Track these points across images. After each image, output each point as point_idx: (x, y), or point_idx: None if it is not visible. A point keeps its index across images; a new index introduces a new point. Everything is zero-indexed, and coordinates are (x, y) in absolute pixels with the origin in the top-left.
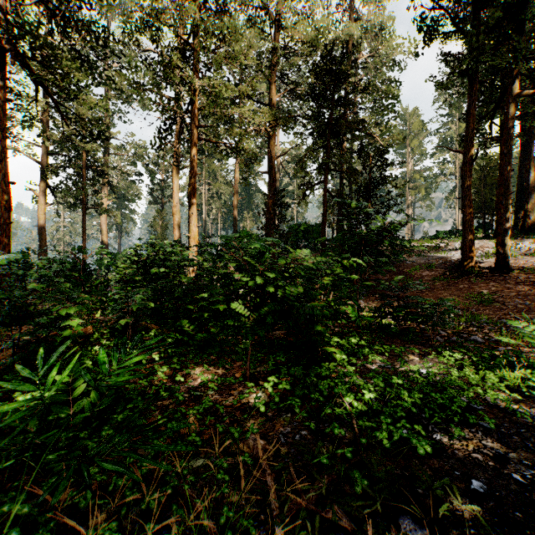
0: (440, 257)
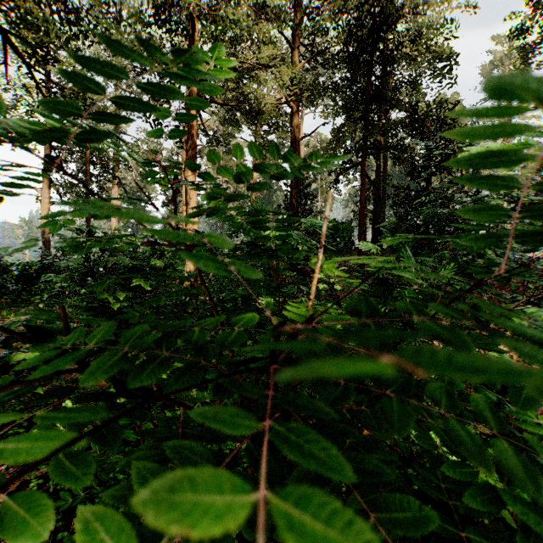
0: None
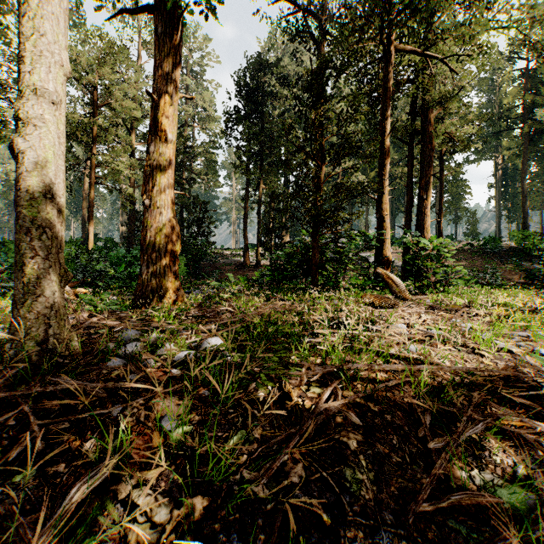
0: (238, 260)
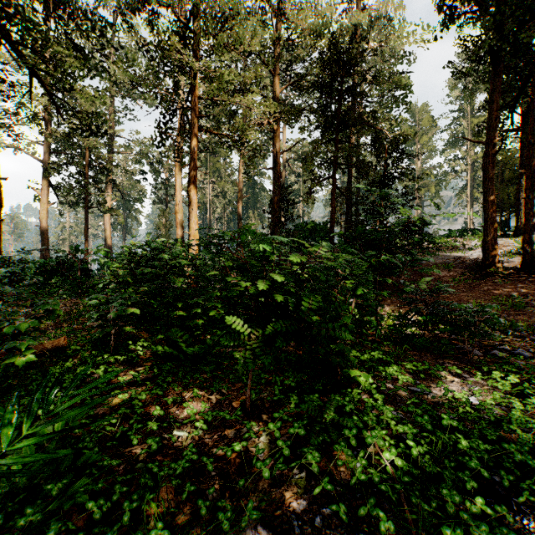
0: (458, 257)
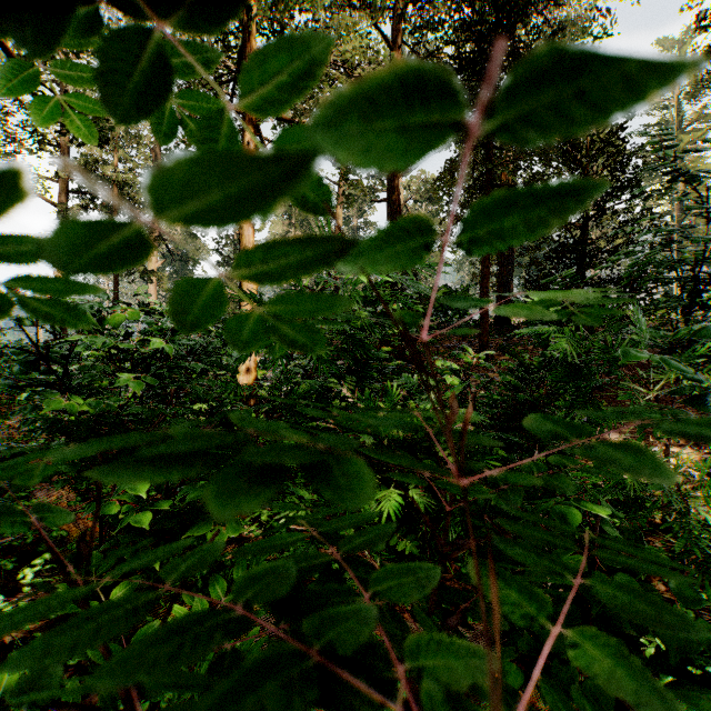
0: None
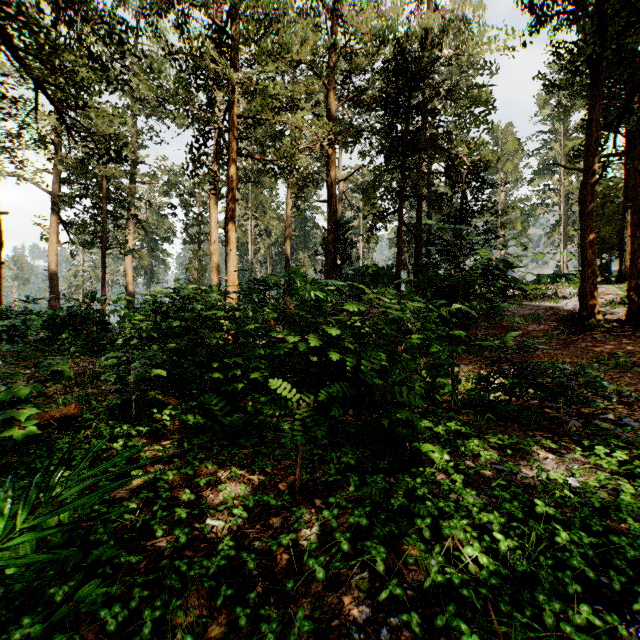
0: (549, 307)
